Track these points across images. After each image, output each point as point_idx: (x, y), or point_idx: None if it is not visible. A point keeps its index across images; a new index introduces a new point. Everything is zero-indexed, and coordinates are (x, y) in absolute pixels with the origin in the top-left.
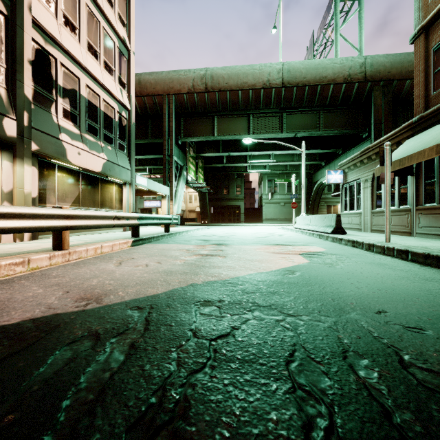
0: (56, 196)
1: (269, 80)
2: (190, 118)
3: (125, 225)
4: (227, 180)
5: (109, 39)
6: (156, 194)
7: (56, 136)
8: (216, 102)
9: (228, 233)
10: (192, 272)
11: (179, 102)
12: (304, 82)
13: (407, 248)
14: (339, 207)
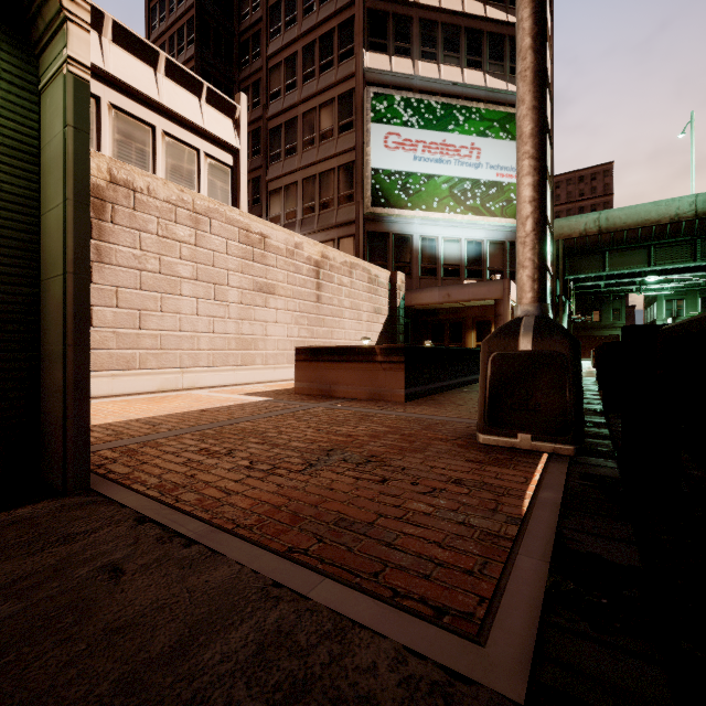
0: None
1: (678, 214)
2: (576, 256)
3: None
4: (599, 303)
5: (548, 238)
6: None
7: None
8: (610, 240)
9: None
10: None
11: (568, 245)
12: None
13: None
14: None
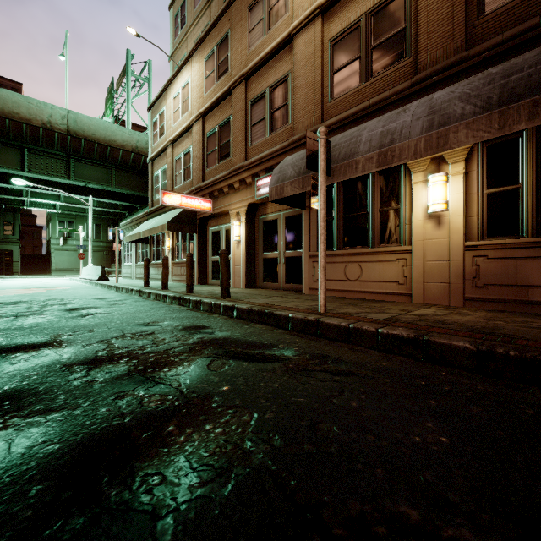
0: None
1: (51, 122)
2: None
3: None
4: None
5: None
6: None
7: None
8: None
9: None
10: None
11: None
12: (94, 138)
13: (114, 284)
14: None
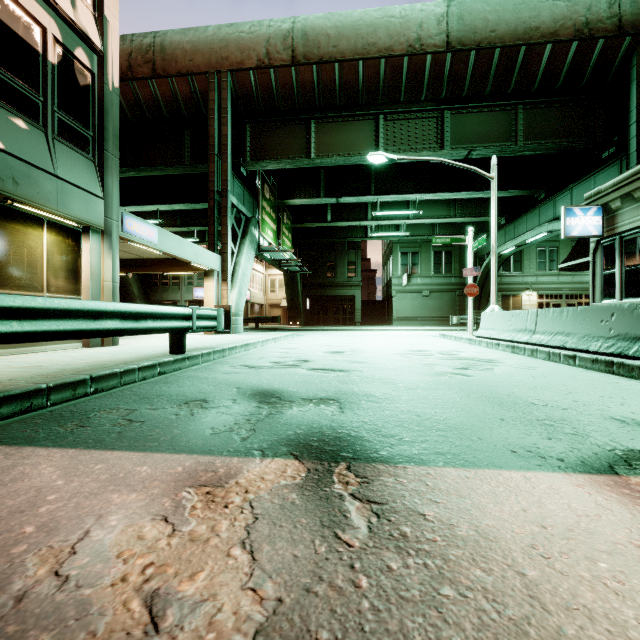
0: None
1: (421, 37)
2: (264, 125)
3: None
4: (333, 253)
5: None
6: (194, 269)
7: None
8: (314, 87)
9: (341, 352)
10: None
11: (241, 89)
12: (493, 39)
13: None
14: (522, 298)
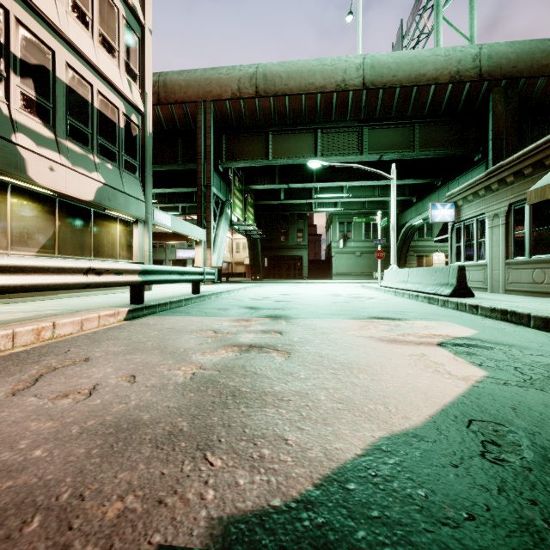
0: (7, 237)
1: (345, 79)
2: (235, 135)
3: (112, 283)
4: (286, 223)
5: (109, 2)
6: (187, 240)
7: (5, 136)
8: (271, 111)
9: (288, 294)
10: (193, 432)
11: (220, 112)
12: (394, 82)
13: None
14: (433, 258)
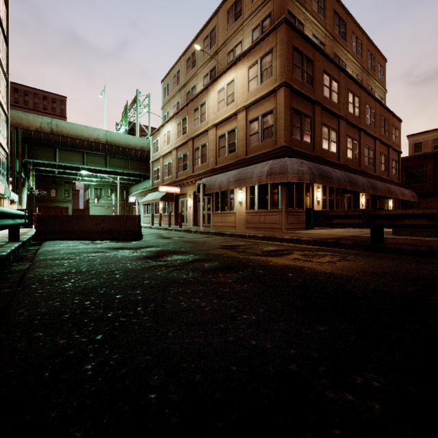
0: None
1: (99, 138)
2: (34, 145)
3: None
4: (55, 184)
5: (3, 118)
6: None
7: None
8: (60, 141)
9: None
10: None
11: (27, 134)
12: (119, 144)
13: None
14: None
